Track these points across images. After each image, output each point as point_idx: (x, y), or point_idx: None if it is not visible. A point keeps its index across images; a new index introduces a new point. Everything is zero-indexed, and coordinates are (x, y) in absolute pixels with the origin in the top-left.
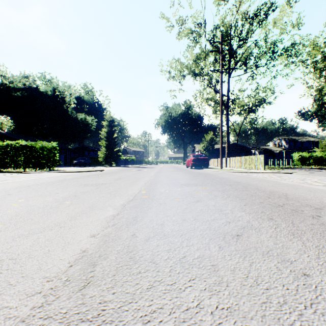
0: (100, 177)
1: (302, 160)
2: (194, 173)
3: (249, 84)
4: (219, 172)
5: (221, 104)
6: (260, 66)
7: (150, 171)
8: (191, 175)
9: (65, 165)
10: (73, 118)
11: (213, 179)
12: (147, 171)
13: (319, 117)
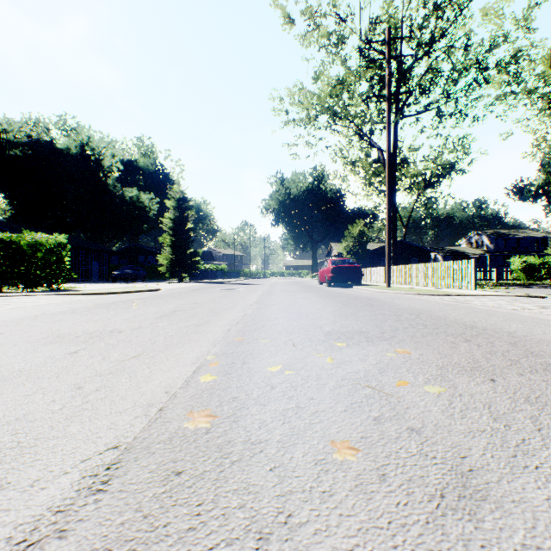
0: (131, 308)
1: (529, 270)
2: (342, 298)
3: (426, 138)
4: (389, 294)
5: (389, 162)
6: (453, 99)
7: (250, 292)
8: (337, 304)
9: (100, 279)
10: (116, 196)
11: (394, 313)
12: (244, 293)
13: (550, 195)
